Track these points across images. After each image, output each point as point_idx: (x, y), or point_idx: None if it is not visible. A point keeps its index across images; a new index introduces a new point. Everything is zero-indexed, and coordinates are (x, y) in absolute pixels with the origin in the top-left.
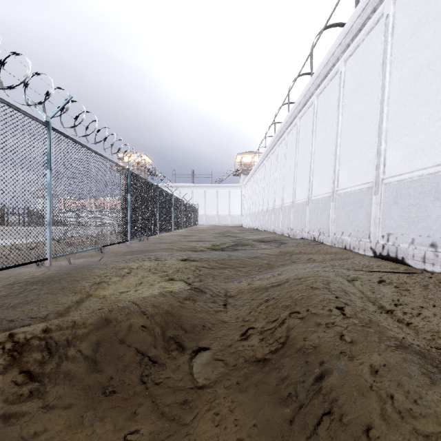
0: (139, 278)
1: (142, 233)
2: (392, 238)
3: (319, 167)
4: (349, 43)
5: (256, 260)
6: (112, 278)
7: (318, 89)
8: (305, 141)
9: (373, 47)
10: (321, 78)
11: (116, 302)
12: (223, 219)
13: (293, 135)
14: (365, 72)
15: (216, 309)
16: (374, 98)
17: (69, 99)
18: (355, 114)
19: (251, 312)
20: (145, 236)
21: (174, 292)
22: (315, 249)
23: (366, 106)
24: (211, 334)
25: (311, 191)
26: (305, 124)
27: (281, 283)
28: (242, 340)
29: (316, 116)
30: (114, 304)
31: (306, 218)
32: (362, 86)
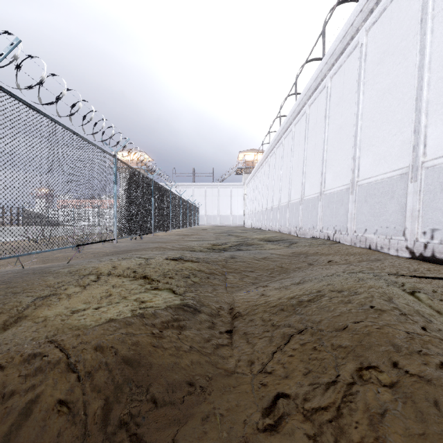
0: (108, 288)
1: (133, 231)
2: (439, 235)
3: (333, 156)
4: (372, 8)
5: (266, 262)
6: (69, 289)
7: (331, 70)
8: (316, 130)
9: (406, 6)
10: (336, 55)
11: (58, 330)
12: (225, 219)
13: (302, 125)
14: (395, 38)
15: (215, 343)
16: (408, 66)
17: (17, 44)
18: (381, 90)
19: (276, 353)
20: (136, 235)
21: (147, 316)
22: (333, 249)
23: (396, 78)
24: (204, 406)
25: (324, 185)
26: (316, 111)
27: (313, 298)
28: (269, 434)
29: (330, 100)
30: (21, 348)
31: (319, 215)
32: (390, 55)
